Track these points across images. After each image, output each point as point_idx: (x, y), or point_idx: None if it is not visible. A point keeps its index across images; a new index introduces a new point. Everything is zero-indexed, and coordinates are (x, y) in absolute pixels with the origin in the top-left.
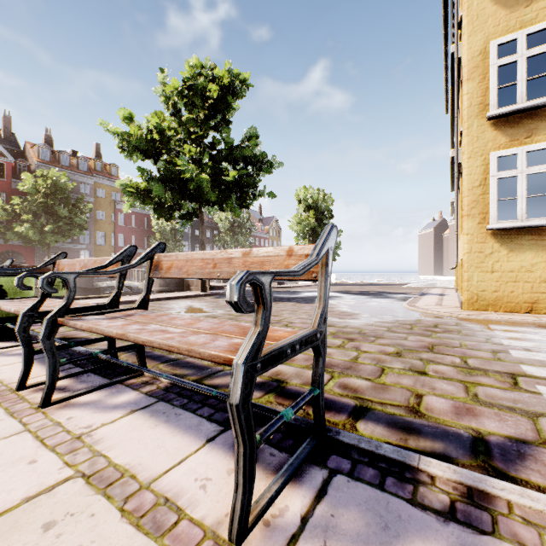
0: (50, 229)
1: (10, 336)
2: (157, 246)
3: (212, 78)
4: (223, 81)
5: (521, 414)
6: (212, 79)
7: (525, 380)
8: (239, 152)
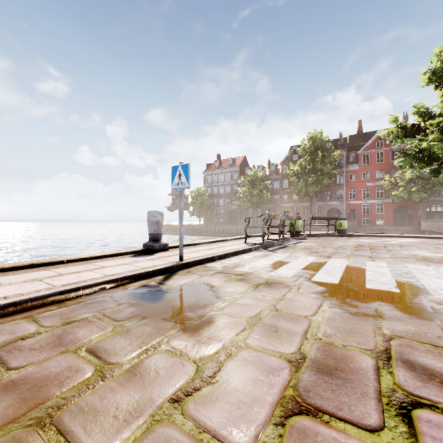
0: (415, 189)
1: (294, 236)
2: (282, 212)
3: None
4: None
5: (289, 253)
6: None
7: (321, 257)
8: None
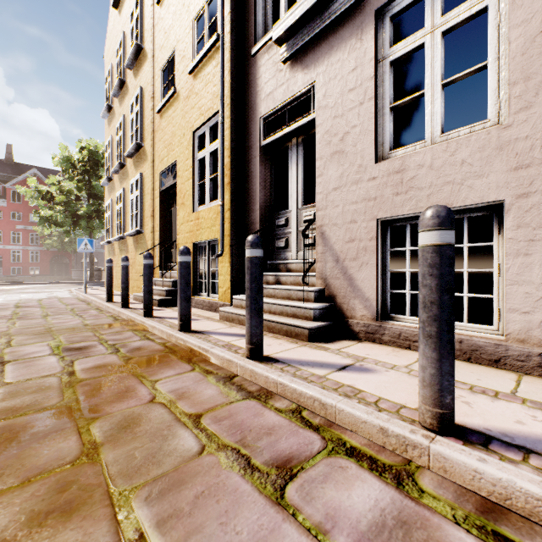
0: (69, 240)
1: None
2: None
3: (82, 150)
4: (84, 152)
5: None
6: (83, 151)
7: None
8: (97, 194)
